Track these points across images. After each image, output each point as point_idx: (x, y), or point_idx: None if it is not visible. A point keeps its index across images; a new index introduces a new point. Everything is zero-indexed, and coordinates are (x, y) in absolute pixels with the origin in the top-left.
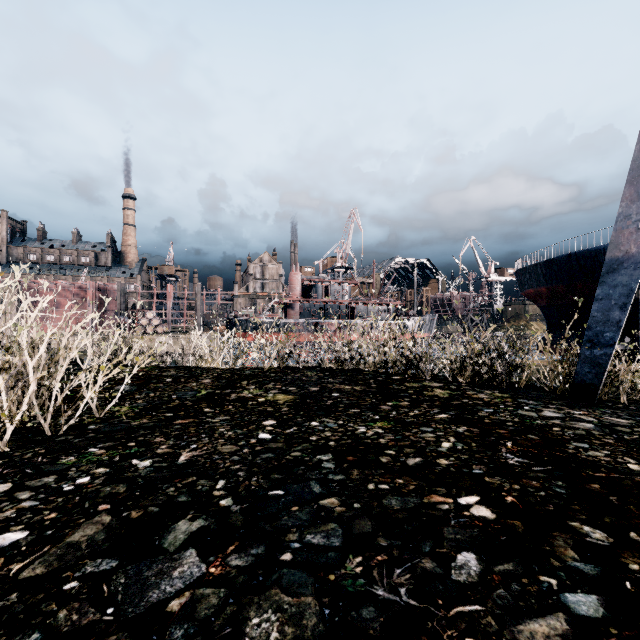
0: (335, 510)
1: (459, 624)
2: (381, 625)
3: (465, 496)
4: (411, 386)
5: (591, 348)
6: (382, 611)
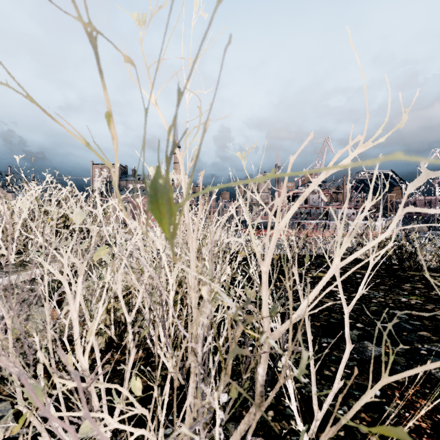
0: (432, 338)
1: None
2: None
3: None
4: (414, 274)
5: None
6: None
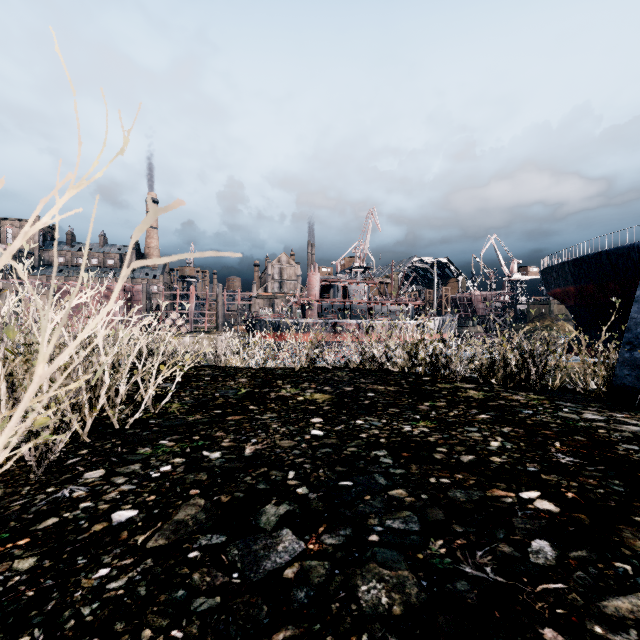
0: (405, 500)
1: (547, 598)
2: (476, 596)
3: (526, 491)
4: (444, 387)
5: (631, 350)
6: (474, 585)
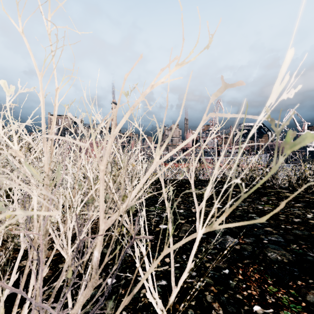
0: (273, 231)
1: None
2: None
3: None
4: (271, 191)
5: None
6: None
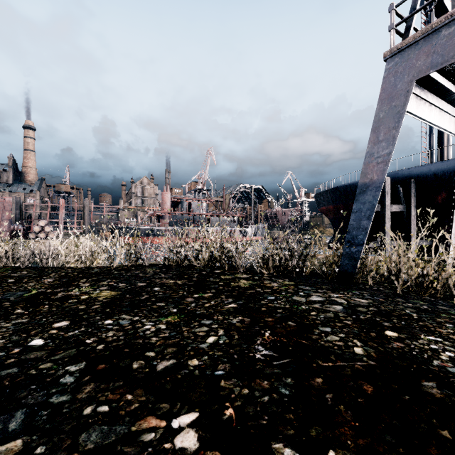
0: None
1: None
2: None
3: (184, 414)
4: (224, 278)
5: (349, 247)
6: None
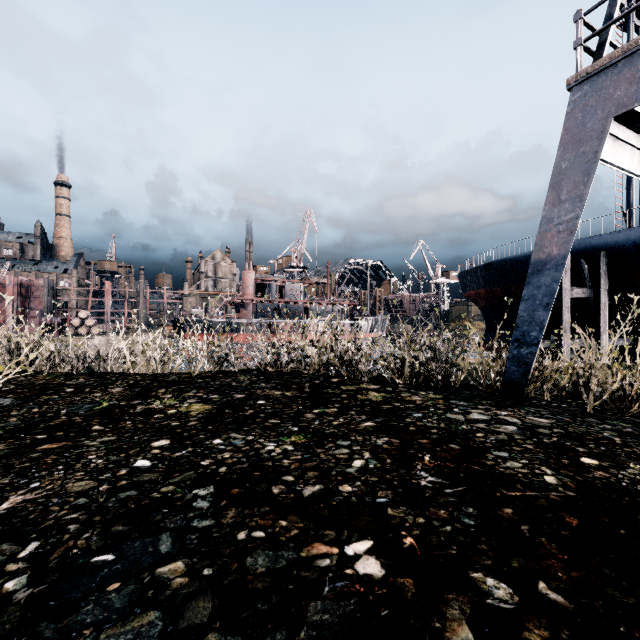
0: (172, 584)
1: None
2: None
3: (356, 541)
4: (346, 389)
5: (518, 347)
6: None
